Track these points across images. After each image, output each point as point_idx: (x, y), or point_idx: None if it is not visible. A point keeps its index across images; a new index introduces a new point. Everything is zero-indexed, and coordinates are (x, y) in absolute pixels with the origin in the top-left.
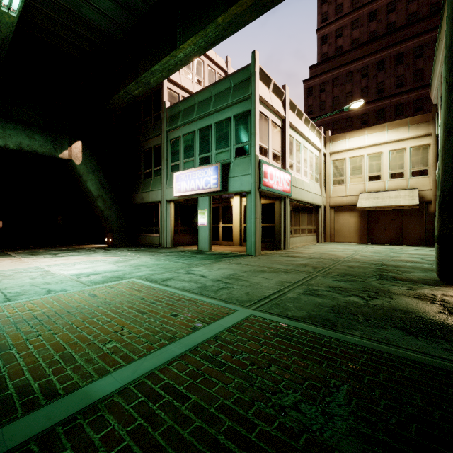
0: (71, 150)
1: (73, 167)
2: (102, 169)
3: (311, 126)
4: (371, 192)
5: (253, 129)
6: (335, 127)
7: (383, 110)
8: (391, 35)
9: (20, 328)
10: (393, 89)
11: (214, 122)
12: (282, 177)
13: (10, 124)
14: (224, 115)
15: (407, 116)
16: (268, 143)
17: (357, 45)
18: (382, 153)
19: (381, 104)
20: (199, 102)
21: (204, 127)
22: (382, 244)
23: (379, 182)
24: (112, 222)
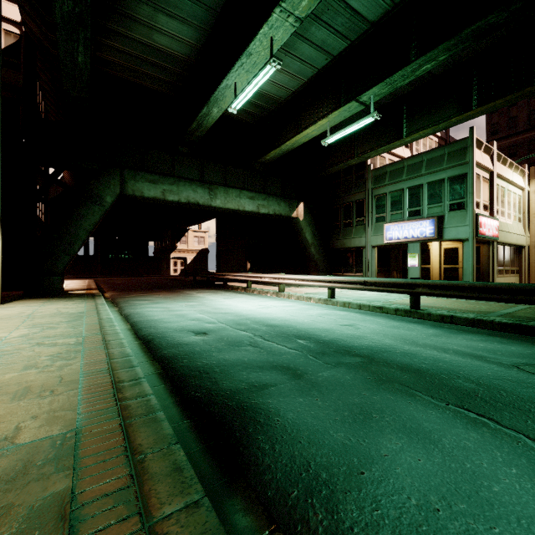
0: (297, 210)
1: (297, 222)
2: (314, 222)
3: (514, 168)
4: None
5: (471, 190)
6: (533, 146)
7: None
8: None
9: (431, 304)
10: None
11: (426, 182)
12: (491, 224)
13: (270, 197)
14: (436, 176)
15: None
16: (480, 197)
17: None
18: None
19: None
20: (409, 165)
21: (413, 186)
22: None
23: None
24: (320, 264)
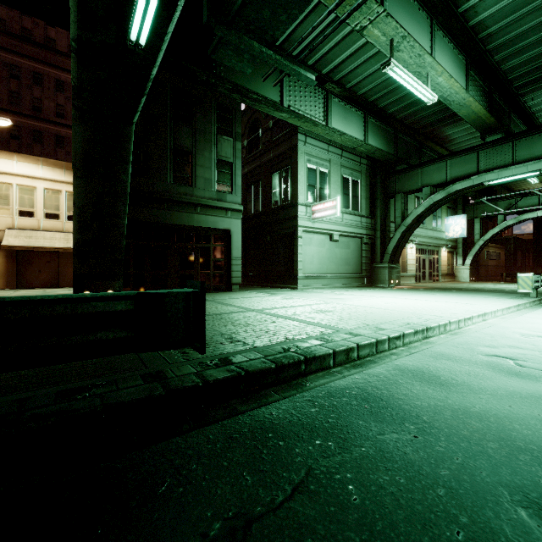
0: None
1: None
2: None
3: None
4: (22, 230)
5: None
6: None
7: (41, 132)
8: (51, 53)
9: None
10: (54, 116)
11: None
12: None
13: None
14: None
15: (68, 152)
16: None
17: (3, 29)
18: (36, 189)
19: (38, 124)
20: None
21: None
22: (36, 288)
23: (32, 220)
24: None
